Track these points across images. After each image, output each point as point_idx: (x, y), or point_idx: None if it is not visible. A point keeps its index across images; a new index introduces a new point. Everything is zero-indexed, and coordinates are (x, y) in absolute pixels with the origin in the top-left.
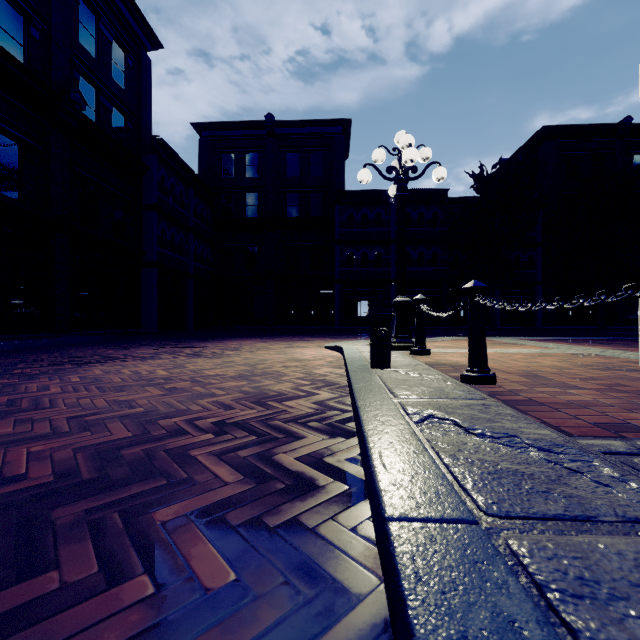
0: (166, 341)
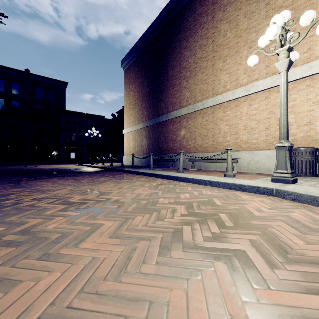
0: (14, 166)
